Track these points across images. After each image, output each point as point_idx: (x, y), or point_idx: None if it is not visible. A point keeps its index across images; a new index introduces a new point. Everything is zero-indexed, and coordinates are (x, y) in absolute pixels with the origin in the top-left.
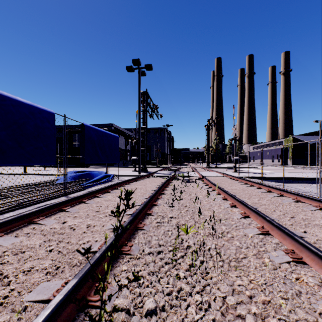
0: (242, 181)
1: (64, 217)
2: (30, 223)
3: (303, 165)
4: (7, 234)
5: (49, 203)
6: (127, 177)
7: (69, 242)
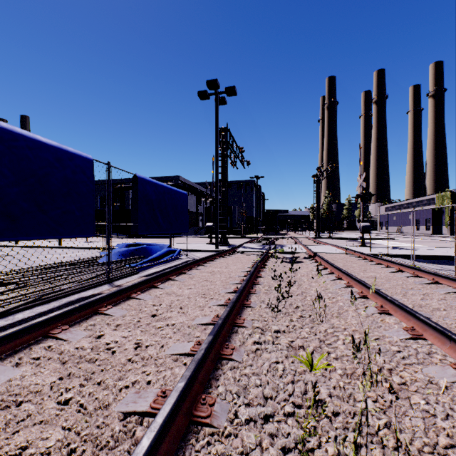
0: (381, 263)
1: (100, 326)
2: (45, 336)
3: None
4: (3, 360)
5: (84, 295)
6: (199, 253)
7: (101, 382)
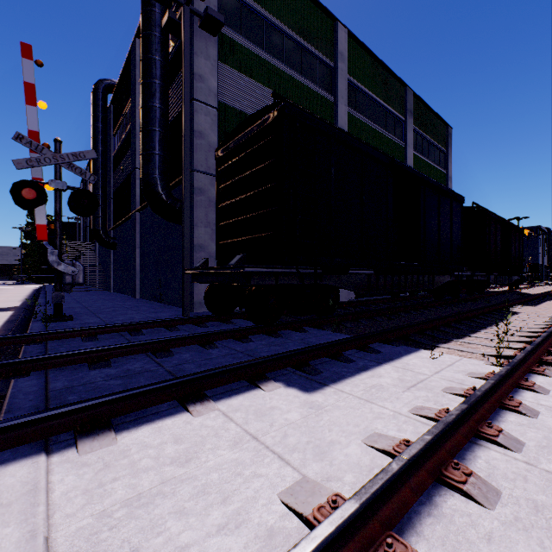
0: None
1: None
2: None
3: None
4: None
5: None
6: None
7: None
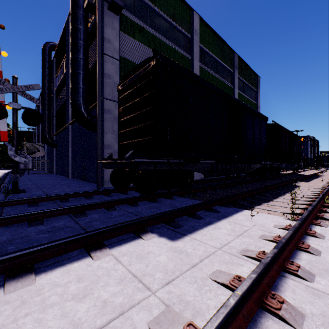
0: None
1: None
2: None
3: None
4: None
5: None
6: None
7: None
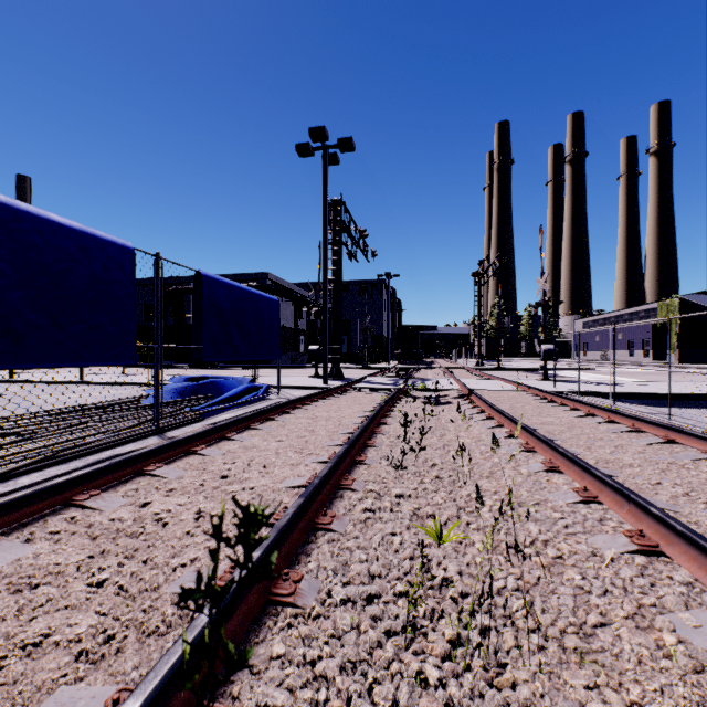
0: (566, 404)
1: (145, 491)
2: (66, 504)
3: (706, 364)
4: (8, 534)
5: (120, 451)
6: (298, 391)
7: (147, 560)
